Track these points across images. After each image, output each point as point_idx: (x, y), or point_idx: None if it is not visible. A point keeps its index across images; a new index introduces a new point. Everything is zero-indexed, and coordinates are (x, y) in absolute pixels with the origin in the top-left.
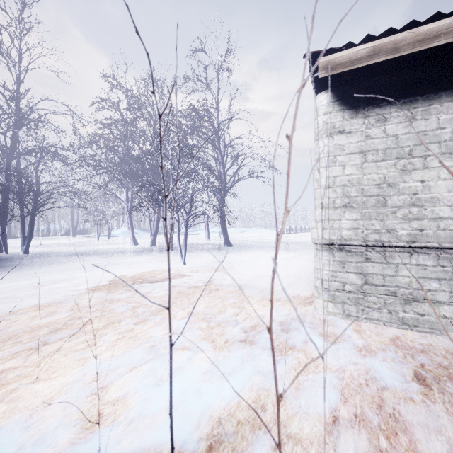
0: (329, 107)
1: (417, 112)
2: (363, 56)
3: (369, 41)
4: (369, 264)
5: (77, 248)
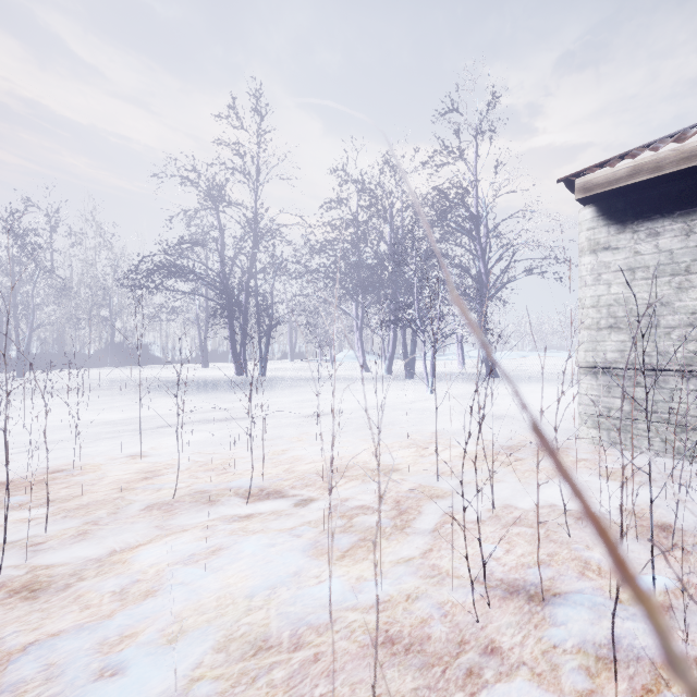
0: (592, 223)
1: (696, 225)
2: (622, 176)
3: (636, 153)
4: (638, 389)
5: (304, 373)
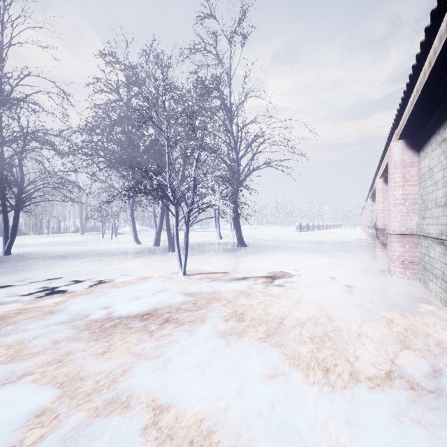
0: None
1: None
2: None
3: None
4: None
5: (73, 247)
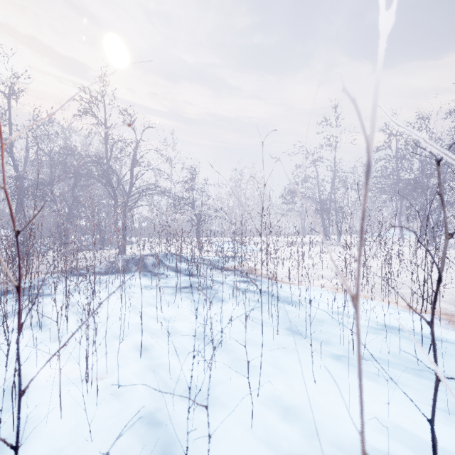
0: None
1: None
2: None
3: None
4: None
5: None
